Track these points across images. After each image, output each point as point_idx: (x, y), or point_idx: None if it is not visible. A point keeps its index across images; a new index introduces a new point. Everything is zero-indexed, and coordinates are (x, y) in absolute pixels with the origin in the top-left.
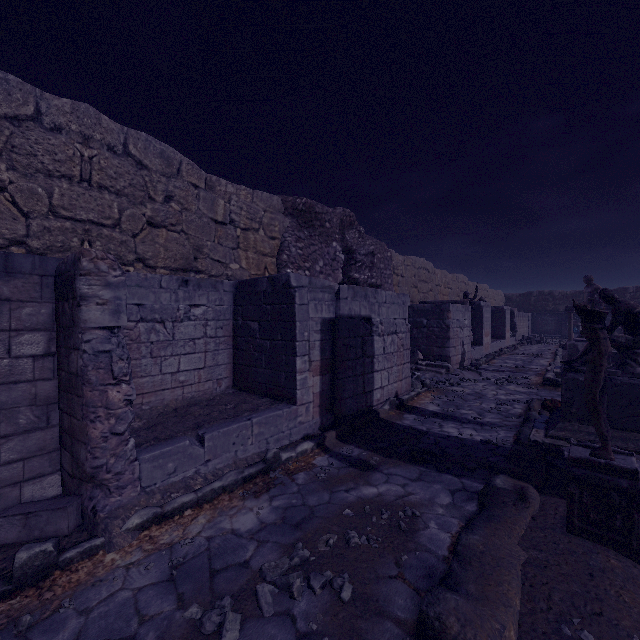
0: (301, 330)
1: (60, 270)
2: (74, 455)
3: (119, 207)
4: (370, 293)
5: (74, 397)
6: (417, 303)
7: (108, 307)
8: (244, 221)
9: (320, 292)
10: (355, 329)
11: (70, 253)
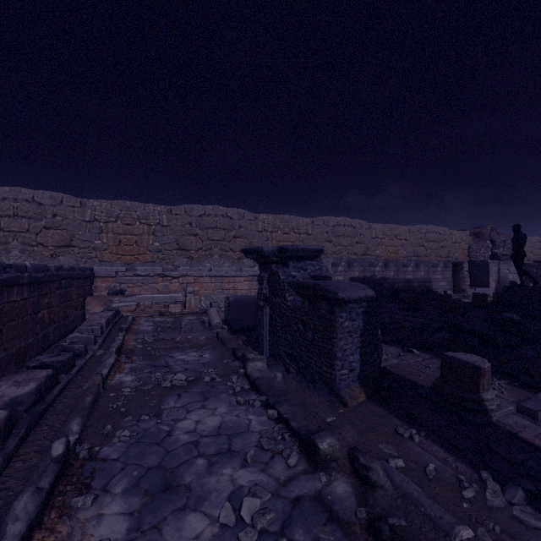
0: (490, 272)
1: (455, 263)
2: (460, 288)
3: (438, 245)
4: (508, 262)
5: (460, 280)
6: (532, 261)
7: (466, 268)
8: (459, 241)
9: (494, 263)
10: (504, 272)
11: (431, 256)
